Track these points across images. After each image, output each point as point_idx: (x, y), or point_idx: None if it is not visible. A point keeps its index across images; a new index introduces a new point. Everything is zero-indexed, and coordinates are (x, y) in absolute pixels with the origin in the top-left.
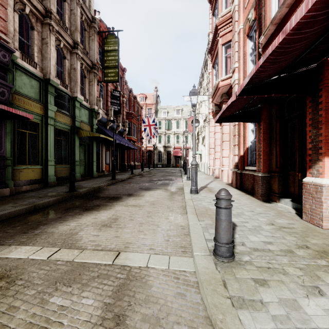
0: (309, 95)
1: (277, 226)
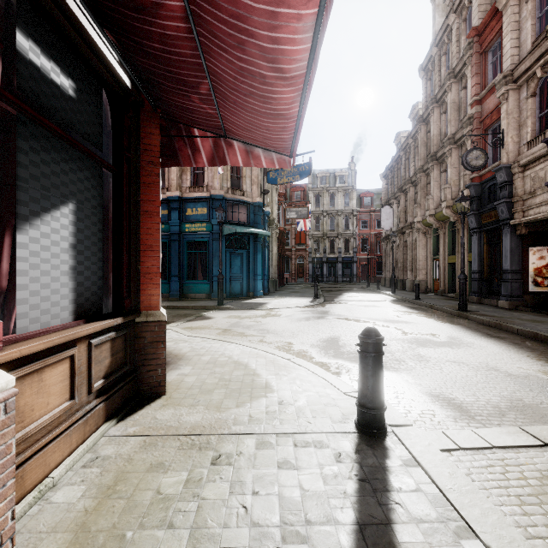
0: None
1: None
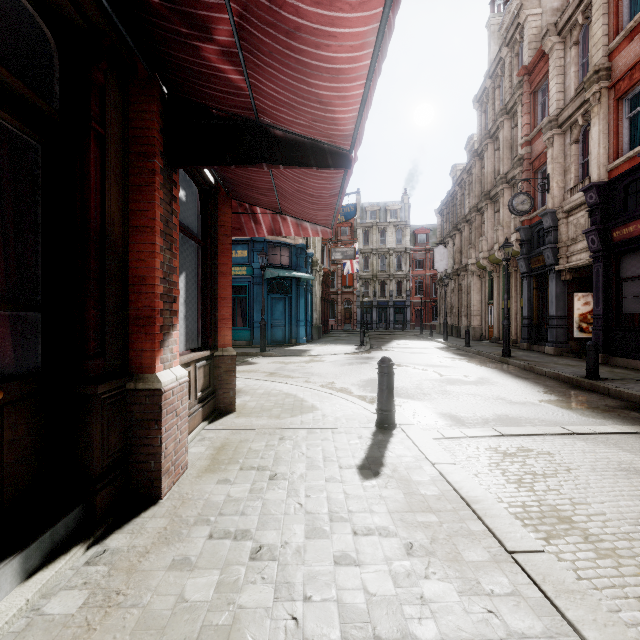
0: (160, 151)
1: (270, 470)
